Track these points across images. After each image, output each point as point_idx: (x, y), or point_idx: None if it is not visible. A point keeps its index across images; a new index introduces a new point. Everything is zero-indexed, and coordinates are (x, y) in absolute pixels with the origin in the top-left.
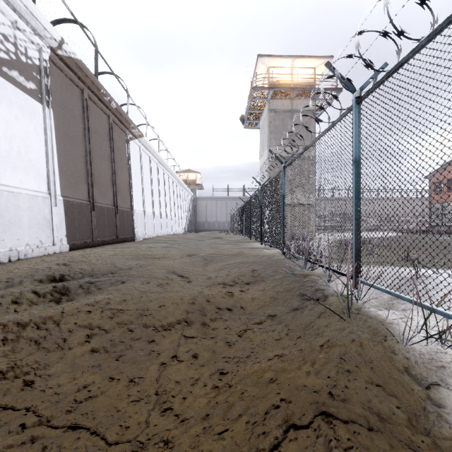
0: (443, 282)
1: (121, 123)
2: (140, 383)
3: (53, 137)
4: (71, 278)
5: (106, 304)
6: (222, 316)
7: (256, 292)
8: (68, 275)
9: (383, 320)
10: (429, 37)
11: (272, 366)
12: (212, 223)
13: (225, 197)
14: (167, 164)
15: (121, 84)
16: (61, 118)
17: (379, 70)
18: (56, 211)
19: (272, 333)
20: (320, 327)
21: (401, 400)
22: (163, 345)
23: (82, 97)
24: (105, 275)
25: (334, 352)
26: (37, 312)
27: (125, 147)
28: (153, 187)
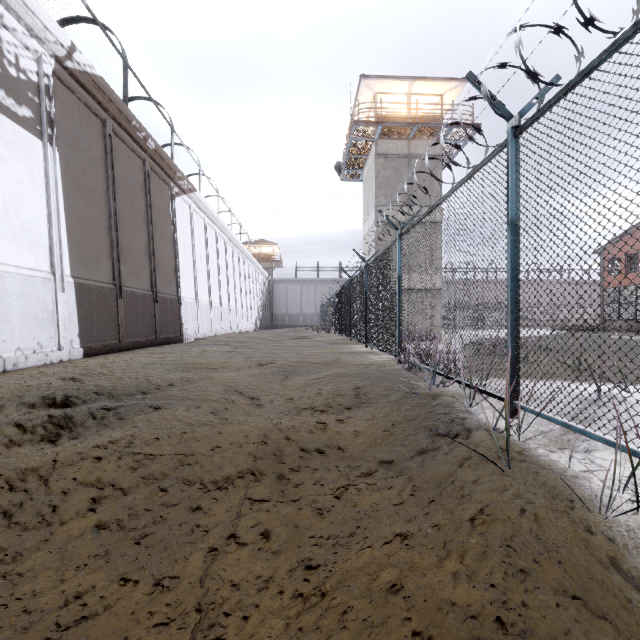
0: (639, 406)
1: (163, 172)
2: (173, 589)
3: (59, 189)
4: (80, 401)
5: (128, 446)
6: (309, 464)
7: (360, 423)
8: (75, 397)
9: (562, 471)
10: (636, 26)
11: (393, 558)
12: (296, 316)
13: (314, 279)
14: (230, 232)
15: (162, 114)
16: (71, 161)
17: (551, 84)
18: (63, 299)
19: (389, 493)
20: (466, 484)
21: (616, 625)
22: (215, 514)
23: (103, 131)
24: (133, 395)
25: (495, 533)
26: (13, 461)
27: (168, 207)
28: (210, 264)
